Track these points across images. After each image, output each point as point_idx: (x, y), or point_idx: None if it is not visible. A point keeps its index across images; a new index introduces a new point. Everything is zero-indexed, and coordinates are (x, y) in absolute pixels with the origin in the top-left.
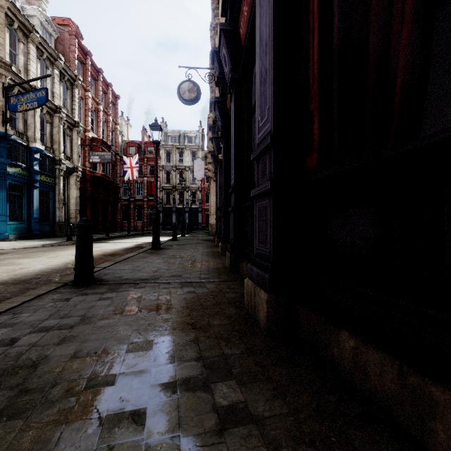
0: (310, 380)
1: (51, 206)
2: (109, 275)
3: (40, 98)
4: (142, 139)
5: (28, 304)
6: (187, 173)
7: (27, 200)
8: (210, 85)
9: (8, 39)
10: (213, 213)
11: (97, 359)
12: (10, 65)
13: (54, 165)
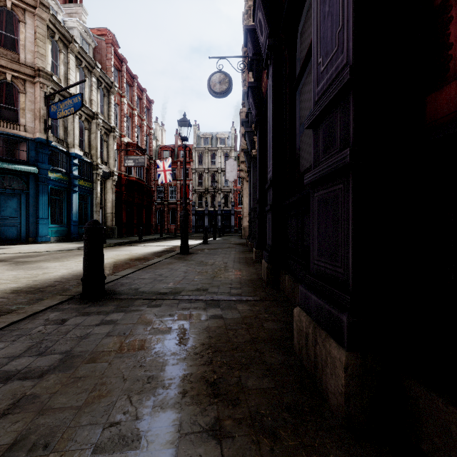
0: None
1: (89, 210)
2: (125, 286)
3: (76, 103)
4: (176, 143)
5: (15, 326)
6: (220, 175)
7: (67, 204)
8: (242, 79)
9: (50, 51)
10: (246, 215)
11: None
12: (51, 75)
13: (92, 170)
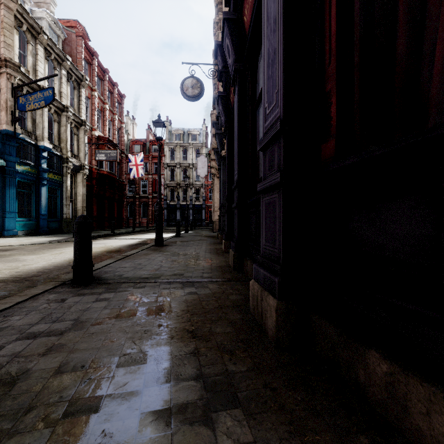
0: (332, 410)
1: (59, 203)
2: (109, 274)
3: (47, 97)
4: (147, 138)
5: (21, 305)
6: (191, 170)
7: (36, 197)
8: (213, 82)
9: (17, 41)
10: (217, 209)
11: (83, 375)
12: (19, 66)
13: (62, 163)
